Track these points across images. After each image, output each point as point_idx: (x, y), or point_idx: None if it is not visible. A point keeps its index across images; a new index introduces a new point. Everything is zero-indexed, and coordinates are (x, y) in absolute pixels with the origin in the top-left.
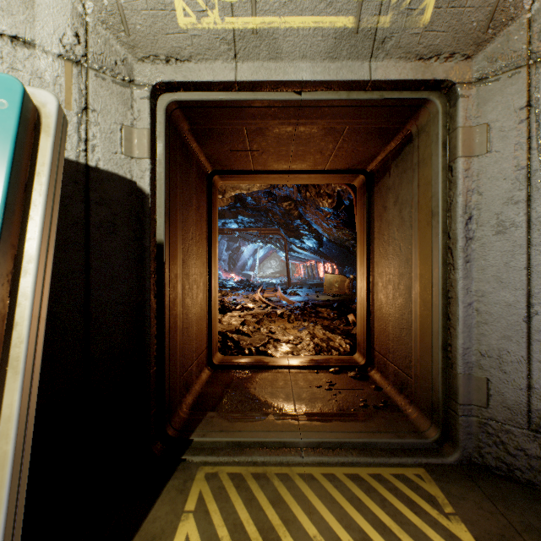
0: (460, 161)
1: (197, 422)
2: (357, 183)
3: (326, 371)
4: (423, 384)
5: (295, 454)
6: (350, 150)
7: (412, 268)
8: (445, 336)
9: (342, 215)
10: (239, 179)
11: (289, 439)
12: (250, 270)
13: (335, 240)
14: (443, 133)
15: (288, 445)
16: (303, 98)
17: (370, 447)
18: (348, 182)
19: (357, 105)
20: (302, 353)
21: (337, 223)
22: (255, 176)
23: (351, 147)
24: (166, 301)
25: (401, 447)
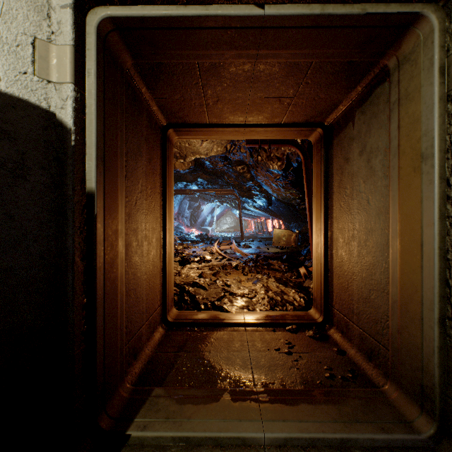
0: None
1: (139, 404)
2: (313, 137)
3: (283, 329)
4: (407, 360)
5: None
6: (311, 98)
7: (389, 223)
8: (442, 307)
9: (290, 177)
10: (194, 134)
11: (249, 435)
12: (209, 225)
13: (282, 199)
14: (440, 55)
15: (248, 442)
16: (266, 12)
17: (350, 445)
18: (304, 137)
19: (331, 24)
20: (257, 308)
21: (285, 184)
22: (211, 130)
23: (312, 93)
24: (99, 263)
25: (387, 445)
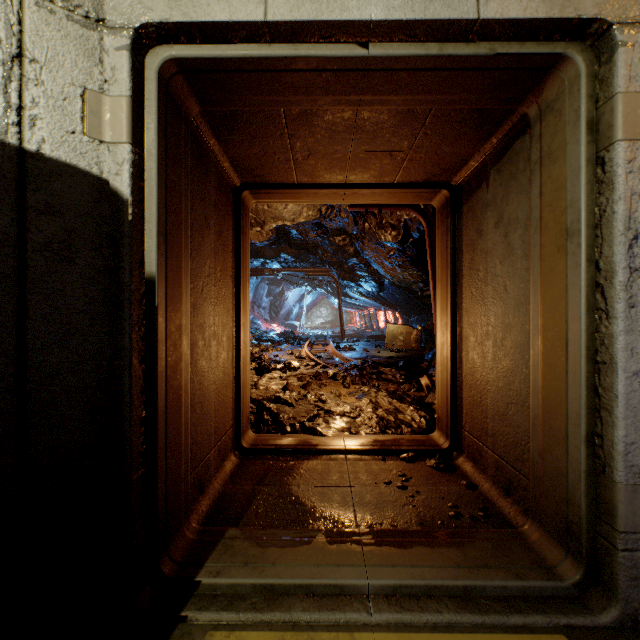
0: (620, 147)
1: (210, 547)
2: (436, 201)
3: (396, 458)
4: (551, 491)
5: (359, 608)
6: (432, 151)
7: (530, 316)
8: (590, 421)
9: (410, 252)
10: (278, 197)
11: (349, 582)
12: (296, 319)
13: (399, 283)
14: (588, 106)
15: (348, 591)
16: (370, 53)
17: (475, 594)
18: (425, 200)
19: (452, 66)
20: (362, 430)
21: (403, 261)
22: (300, 191)
23: (434, 146)
24: (161, 367)
25: (522, 594)
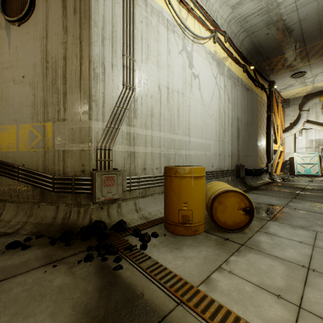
0: None
1: None
2: None
3: None
4: None
5: None
6: None
7: None
8: None
9: None
10: None
11: None
12: None
13: None
14: None
15: None
16: None
17: None
18: None
19: None
20: None
21: None
22: None
23: None
24: (321, 164)
25: None
